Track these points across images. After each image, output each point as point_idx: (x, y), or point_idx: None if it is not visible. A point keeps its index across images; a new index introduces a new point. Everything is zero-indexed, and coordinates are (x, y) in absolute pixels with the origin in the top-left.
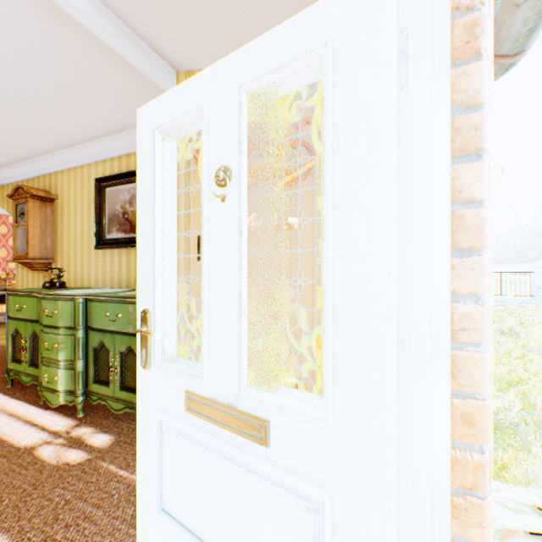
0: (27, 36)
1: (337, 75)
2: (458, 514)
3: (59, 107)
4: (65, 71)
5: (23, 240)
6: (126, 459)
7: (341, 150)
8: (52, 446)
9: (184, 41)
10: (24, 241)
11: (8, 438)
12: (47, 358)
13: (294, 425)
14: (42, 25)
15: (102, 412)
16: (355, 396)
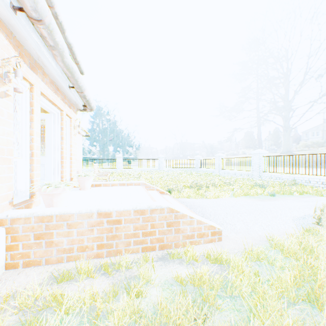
0: None
1: (47, 122)
2: (62, 166)
3: None
4: None
5: None
6: None
7: (48, 129)
8: None
9: None
10: None
11: None
12: None
13: (42, 158)
14: None
15: None
16: (49, 153)
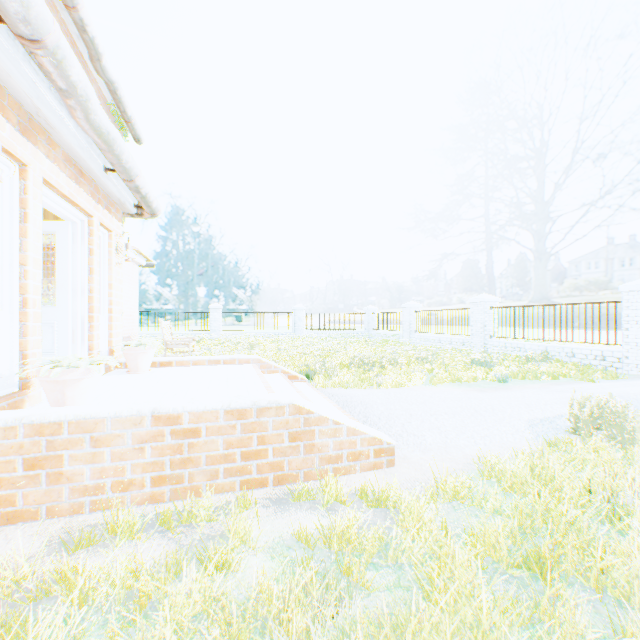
0: None
1: (60, 238)
2: (92, 327)
3: None
4: None
5: None
6: None
7: (61, 253)
8: None
9: None
10: None
11: None
12: None
13: (49, 310)
14: None
15: None
16: (64, 301)
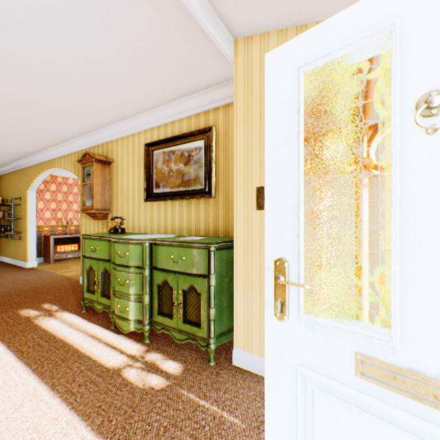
0: (118, 19)
1: None
2: None
3: (126, 84)
4: (139, 49)
5: (88, 195)
6: (201, 388)
7: None
8: (134, 369)
9: (256, 4)
10: (88, 196)
11: (97, 358)
12: (118, 291)
13: None
14: (133, 6)
15: (163, 340)
16: None
